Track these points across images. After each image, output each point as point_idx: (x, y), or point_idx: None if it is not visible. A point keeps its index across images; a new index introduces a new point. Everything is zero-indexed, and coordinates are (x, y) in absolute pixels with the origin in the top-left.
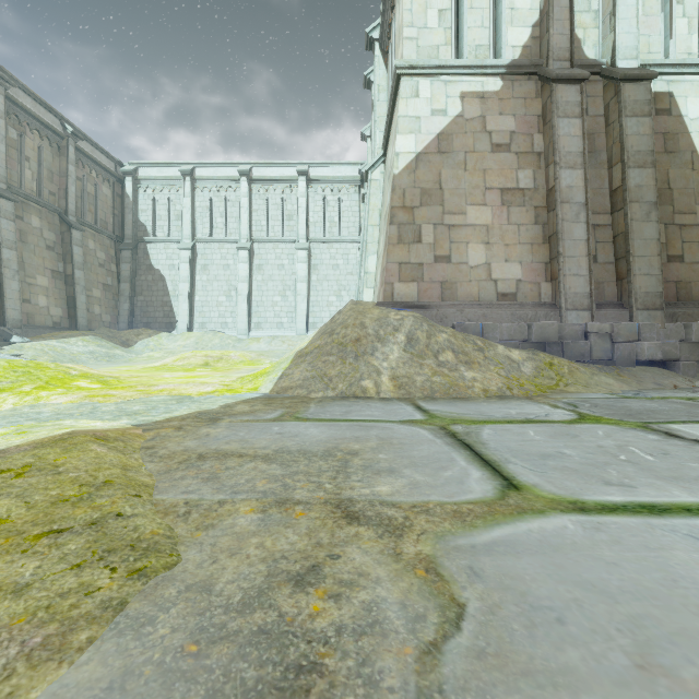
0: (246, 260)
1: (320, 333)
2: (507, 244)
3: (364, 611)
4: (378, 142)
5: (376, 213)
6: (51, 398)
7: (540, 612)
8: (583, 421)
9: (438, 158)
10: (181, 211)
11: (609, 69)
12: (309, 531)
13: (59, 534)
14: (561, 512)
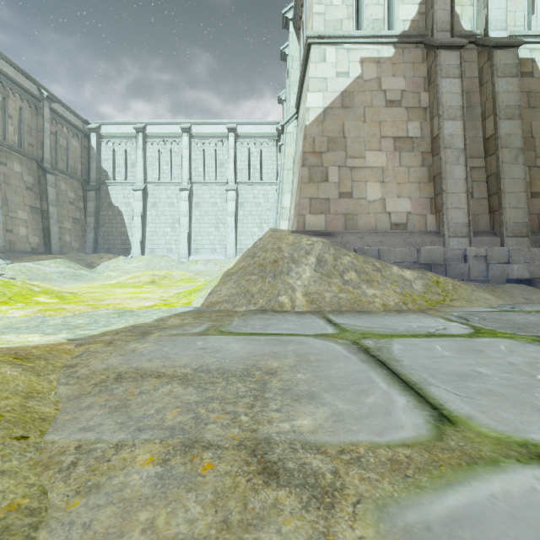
0: (187, 199)
1: (244, 256)
2: (399, 182)
3: None
4: (292, 102)
5: (290, 159)
6: (9, 312)
7: None
8: (481, 334)
9: (342, 112)
10: (135, 160)
11: (483, 38)
12: (216, 497)
13: None
14: (519, 463)
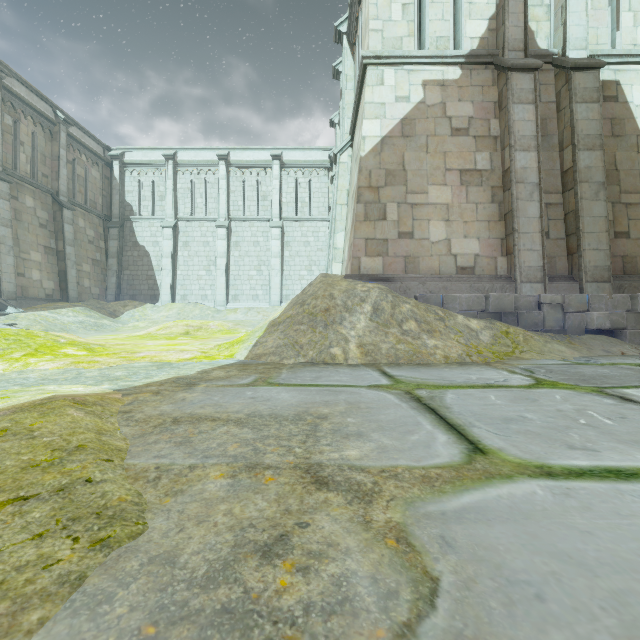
0: (224, 237)
1: (292, 304)
2: (466, 221)
3: (333, 586)
4: (346, 128)
5: (344, 193)
6: (39, 364)
7: (517, 587)
8: (541, 385)
9: (402, 142)
10: (165, 192)
11: (561, 59)
12: (278, 497)
13: (25, 501)
14: (529, 477)
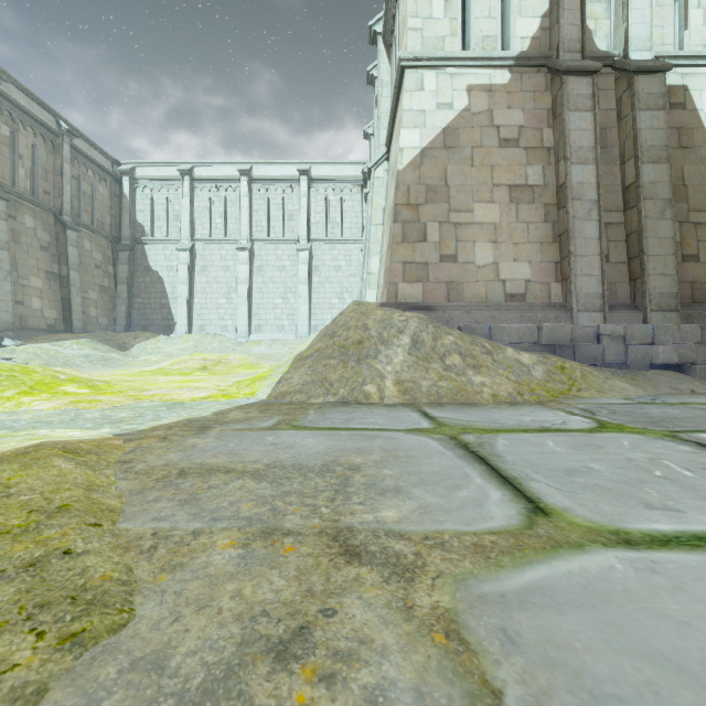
0: (246, 261)
1: (321, 336)
2: (515, 242)
3: (366, 703)
4: (381, 139)
5: (379, 212)
6: (34, 404)
7: (604, 704)
8: (604, 429)
9: (444, 154)
10: (180, 211)
11: (622, 61)
12: (299, 573)
13: None
14: (604, 546)
